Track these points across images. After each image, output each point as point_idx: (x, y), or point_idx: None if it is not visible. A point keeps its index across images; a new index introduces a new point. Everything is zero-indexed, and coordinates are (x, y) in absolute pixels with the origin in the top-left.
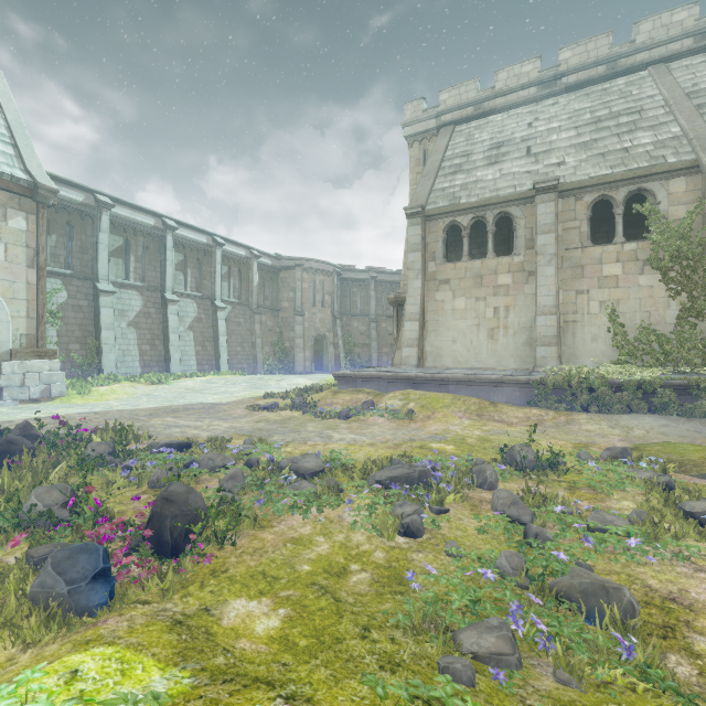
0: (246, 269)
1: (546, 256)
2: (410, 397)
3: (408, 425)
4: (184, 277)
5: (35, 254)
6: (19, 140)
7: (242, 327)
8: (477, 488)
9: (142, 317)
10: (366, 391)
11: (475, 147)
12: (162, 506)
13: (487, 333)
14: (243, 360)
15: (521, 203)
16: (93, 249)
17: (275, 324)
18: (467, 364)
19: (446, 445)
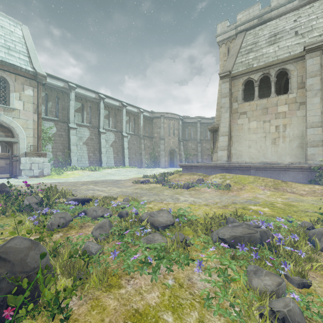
0: (137, 118)
1: (313, 91)
2: (226, 177)
3: (227, 193)
4: (108, 122)
5: (37, 107)
6: (31, 55)
7: (135, 145)
8: (319, 251)
9: (89, 140)
10: (198, 174)
11: (260, 38)
12: None
13: (271, 141)
14: (135, 161)
15: (294, 61)
16: (67, 108)
17: (151, 144)
18: (258, 160)
19: (261, 207)
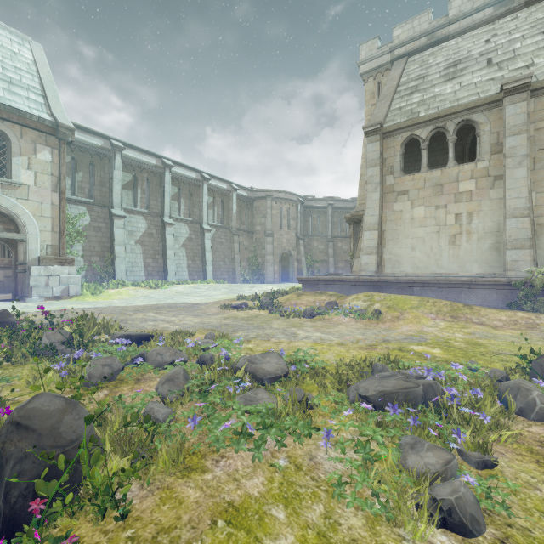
0: (227, 200)
1: (516, 158)
2: (375, 298)
3: (376, 325)
4: (179, 205)
5: (58, 181)
6: (48, 92)
7: (223, 245)
8: (514, 415)
9: (147, 236)
10: (329, 293)
11: (431, 69)
12: (7, 437)
13: (448, 239)
14: (224, 272)
15: (485, 109)
16: (109, 183)
17: (250, 244)
18: (426, 270)
19: (429, 347)
